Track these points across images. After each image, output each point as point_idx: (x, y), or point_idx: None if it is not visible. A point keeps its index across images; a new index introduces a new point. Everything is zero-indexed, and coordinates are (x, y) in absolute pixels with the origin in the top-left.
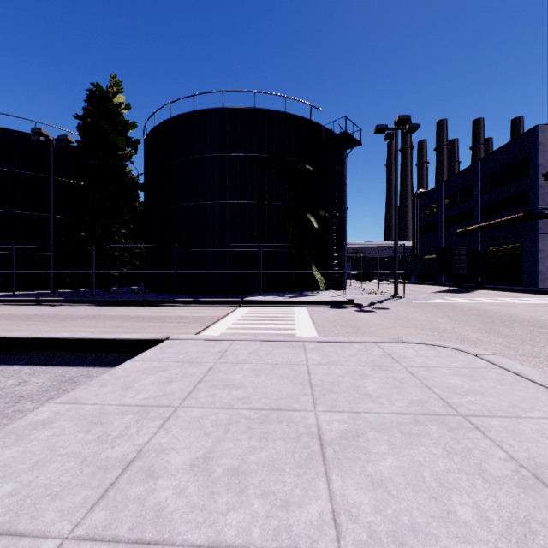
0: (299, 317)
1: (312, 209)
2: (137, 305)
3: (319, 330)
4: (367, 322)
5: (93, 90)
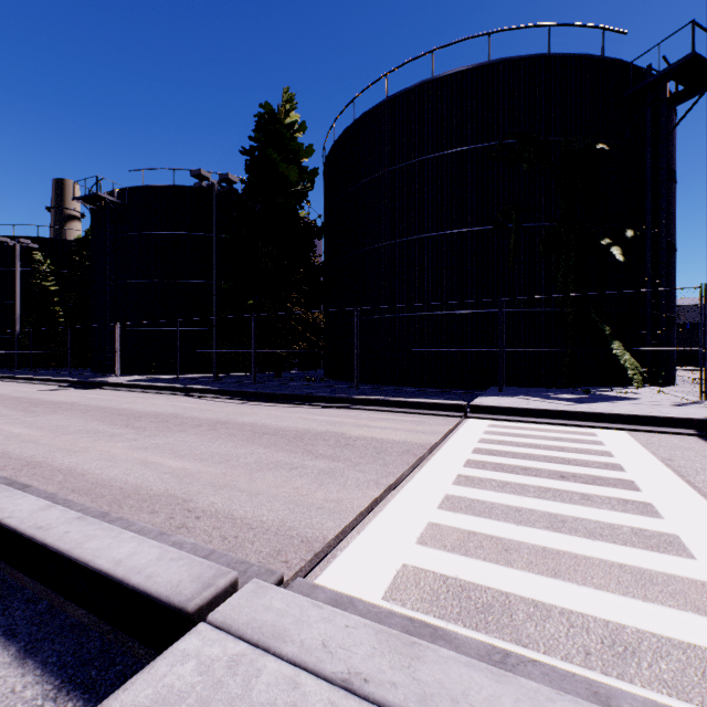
0: (638, 470)
1: (607, 228)
2: (295, 403)
3: None
4: None
5: (262, 114)
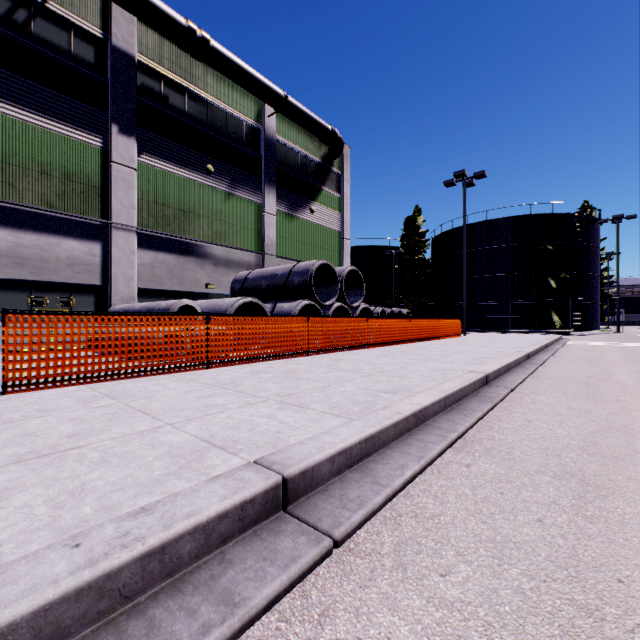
0: None
1: (554, 273)
2: None
3: None
4: None
5: (407, 218)
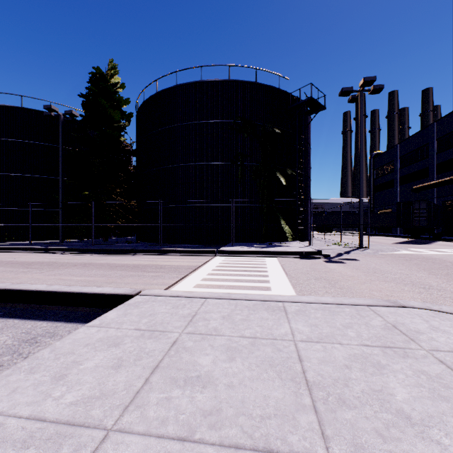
0: (271, 267)
1: (281, 168)
2: (126, 253)
3: (294, 284)
4: (341, 274)
5: (94, 73)
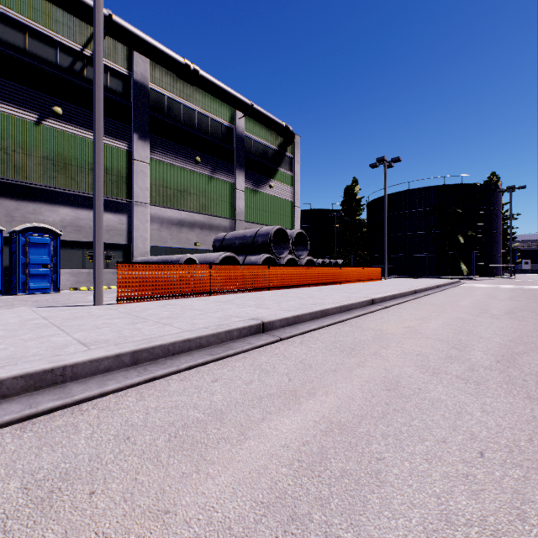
0: None
1: (462, 231)
2: None
3: None
4: None
5: (347, 187)
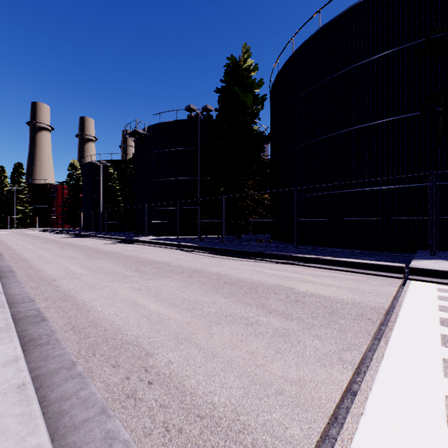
0: None
1: None
2: (250, 258)
3: None
4: None
5: (228, 64)
